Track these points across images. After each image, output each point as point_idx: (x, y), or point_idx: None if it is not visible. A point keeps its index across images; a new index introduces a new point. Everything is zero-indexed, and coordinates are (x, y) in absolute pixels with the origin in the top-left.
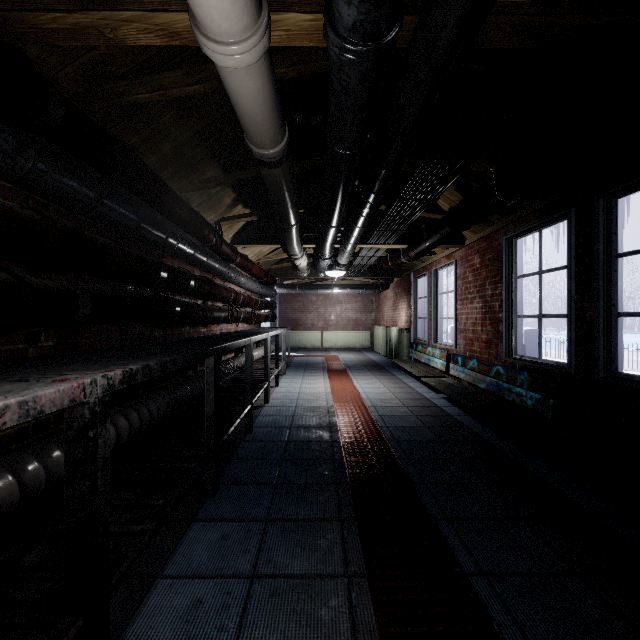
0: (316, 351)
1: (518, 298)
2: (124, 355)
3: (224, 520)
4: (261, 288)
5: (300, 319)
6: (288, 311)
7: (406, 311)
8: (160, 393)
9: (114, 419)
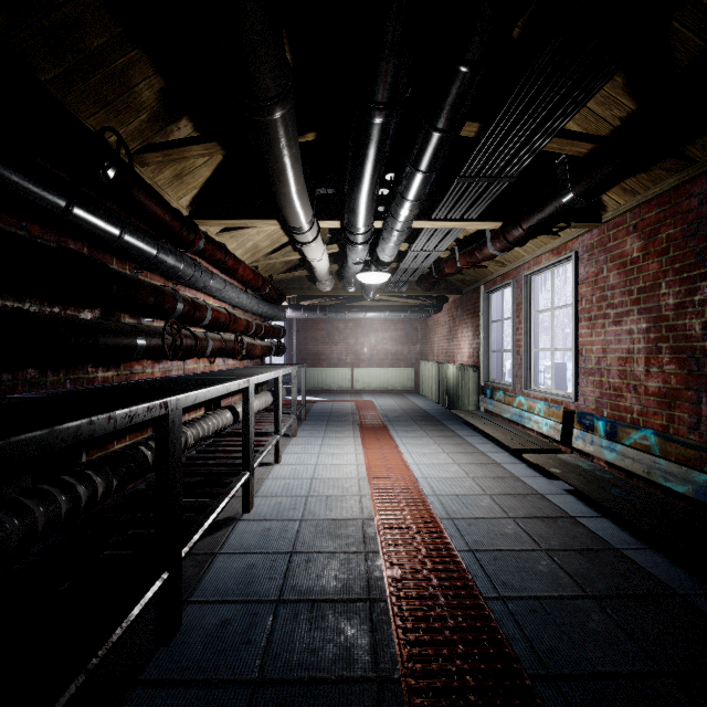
0: (344, 394)
1: None
2: None
3: None
4: (258, 304)
5: (323, 352)
6: (308, 342)
7: (470, 341)
8: None
9: None
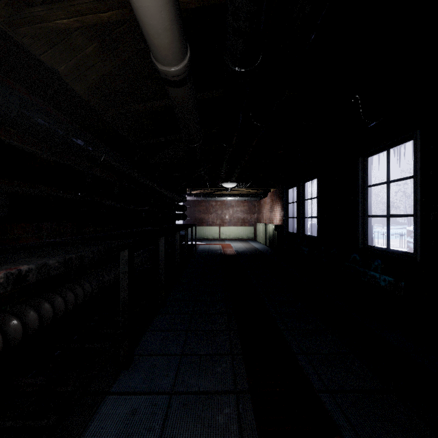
0: (215, 241)
1: (369, 202)
2: (39, 251)
3: (134, 393)
4: (175, 195)
5: (204, 218)
6: (195, 212)
7: (280, 212)
8: (87, 278)
9: (38, 305)
